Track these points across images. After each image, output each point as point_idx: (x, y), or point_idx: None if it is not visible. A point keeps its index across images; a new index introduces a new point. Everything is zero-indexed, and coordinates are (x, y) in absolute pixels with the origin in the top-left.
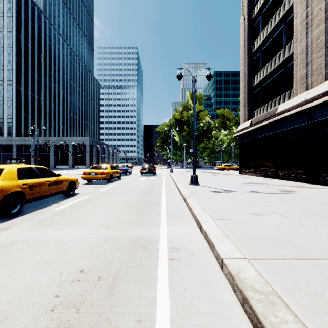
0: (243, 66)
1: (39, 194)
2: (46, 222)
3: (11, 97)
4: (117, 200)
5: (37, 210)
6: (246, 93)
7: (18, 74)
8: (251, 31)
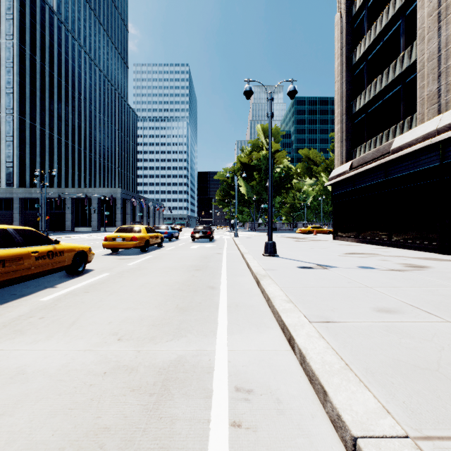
0: (339, 85)
1: (19, 273)
2: (15, 326)
3: (11, 131)
4: (150, 281)
5: (13, 300)
6: (343, 123)
7: (21, 100)
8: (351, 32)
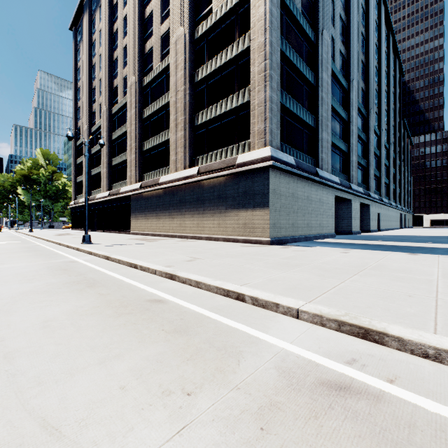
0: (73, 169)
1: None
2: None
3: None
4: None
5: None
6: (74, 185)
7: None
8: (77, 151)
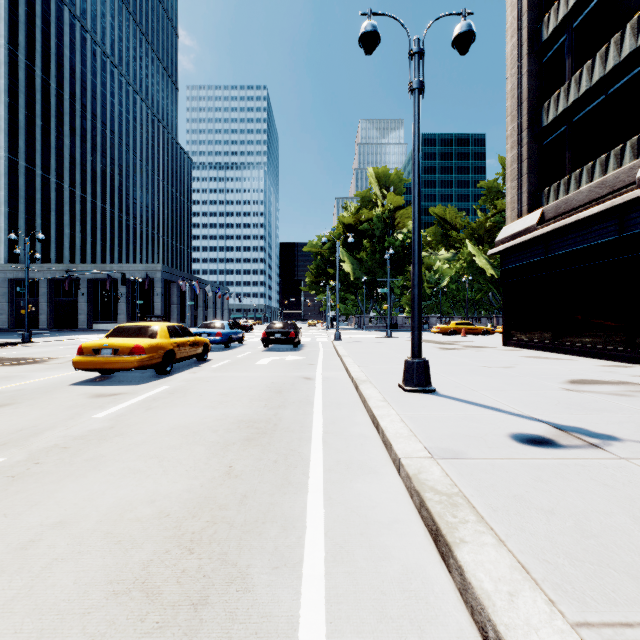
0: (514, 81)
1: None
2: None
3: None
4: (79, 509)
5: None
6: (523, 145)
7: (11, 131)
8: None
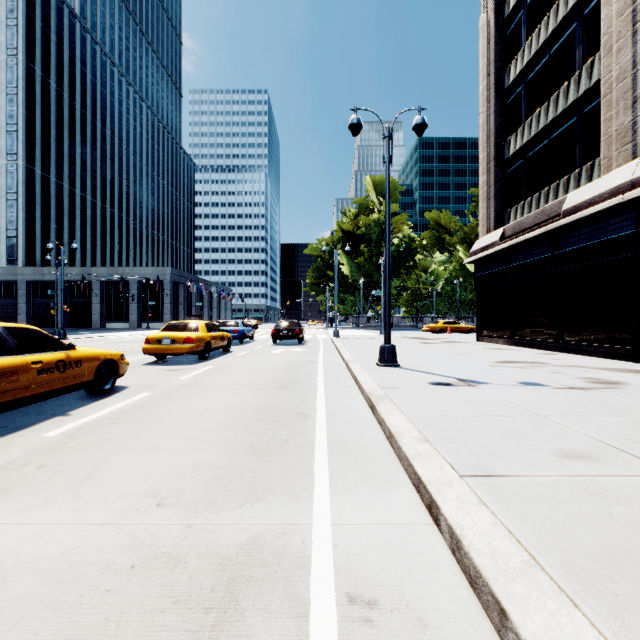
0: (484, 118)
1: (11, 395)
2: None
3: (14, 186)
4: (211, 405)
5: (1, 437)
6: (491, 173)
7: (29, 141)
8: (502, 42)
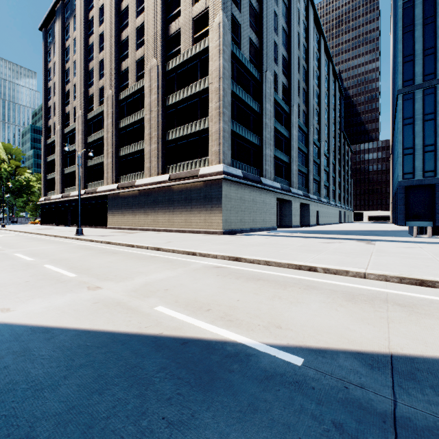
0: (43, 166)
1: None
2: None
3: None
4: None
5: None
6: (44, 181)
7: None
8: (47, 149)
